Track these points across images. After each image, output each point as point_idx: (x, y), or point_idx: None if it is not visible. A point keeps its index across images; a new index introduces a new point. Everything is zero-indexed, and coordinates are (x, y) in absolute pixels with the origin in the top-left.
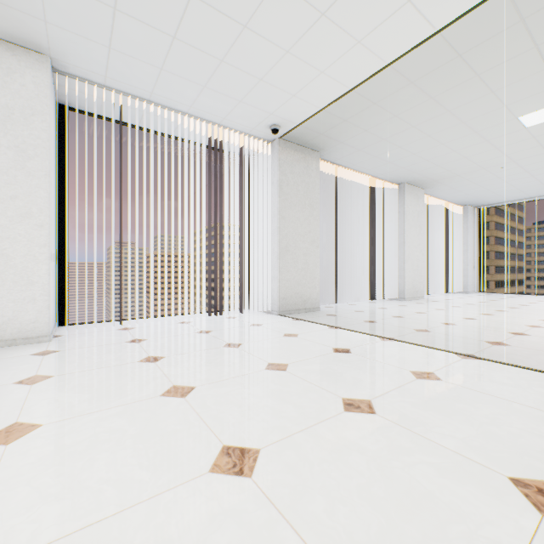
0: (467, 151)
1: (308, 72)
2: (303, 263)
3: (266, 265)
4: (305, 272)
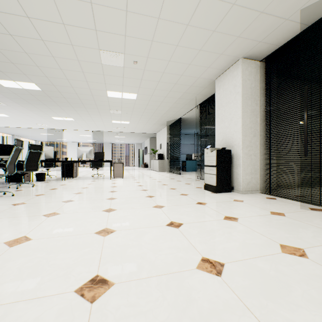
0: (32, 134)
1: None
2: None
3: None
4: None
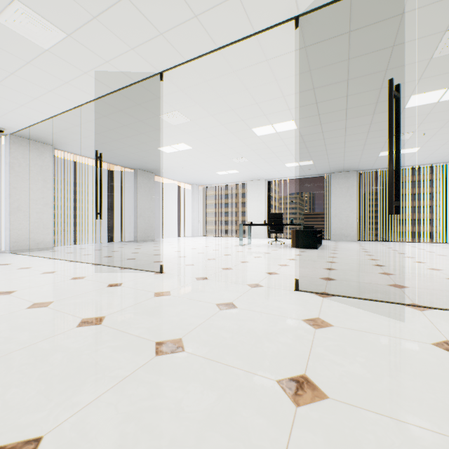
0: (153, 158)
1: (0, 109)
2: (37, 218)
3: (3, 219)
4: (39, 224)
